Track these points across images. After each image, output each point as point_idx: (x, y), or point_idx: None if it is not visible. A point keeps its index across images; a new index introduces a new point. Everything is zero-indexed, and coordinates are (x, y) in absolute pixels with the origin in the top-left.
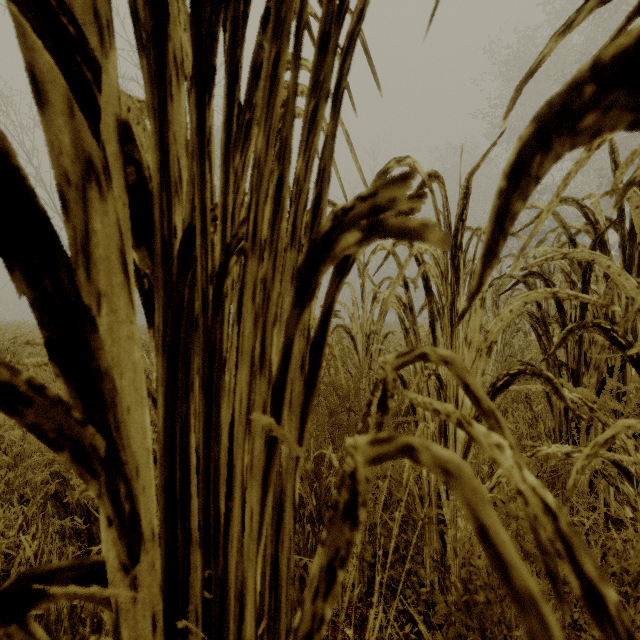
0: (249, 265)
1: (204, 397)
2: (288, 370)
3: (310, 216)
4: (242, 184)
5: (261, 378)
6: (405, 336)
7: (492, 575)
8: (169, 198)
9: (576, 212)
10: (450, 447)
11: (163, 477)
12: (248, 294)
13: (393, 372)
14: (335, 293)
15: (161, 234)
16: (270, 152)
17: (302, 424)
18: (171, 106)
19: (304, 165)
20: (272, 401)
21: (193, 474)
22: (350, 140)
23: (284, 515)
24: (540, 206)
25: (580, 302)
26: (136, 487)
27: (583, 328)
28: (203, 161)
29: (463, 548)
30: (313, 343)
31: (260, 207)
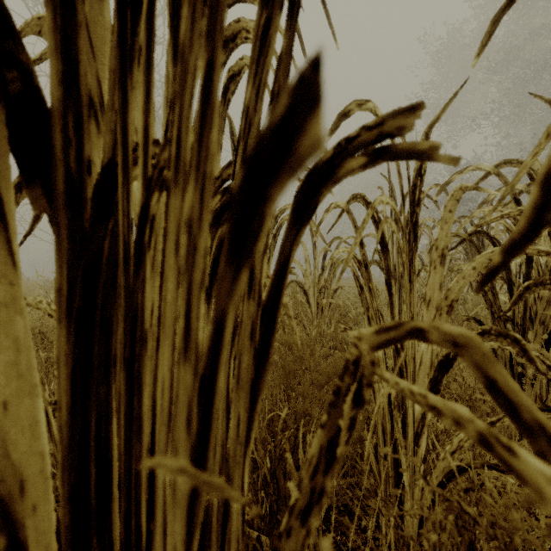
0: (171, 204)
1: (125, 378)
2: (218, 364)
3: None
4: None
5: (185, 366)
6: (360, 293)
7: (458, 550)
8: (77, 123)
9: (498, 182)
10: (409, 409)
11: (67, 485)
12: (170, 245)
13: (371, 352)
14: (291, 246)
15: (64, 168)
16: (196, 32)
17: (251, 404)
18: (81, 5)
19: (254, 92)
20: (199, 403)
21: (114, 473)
22: None
23: (230, 511)
24: (485, 168)
25: (525, 259)
26: (19, 510)
27: (541, 285)
28: (124, 79)
29: (427, 522)
30: (264, 307)
31: (184, 118)
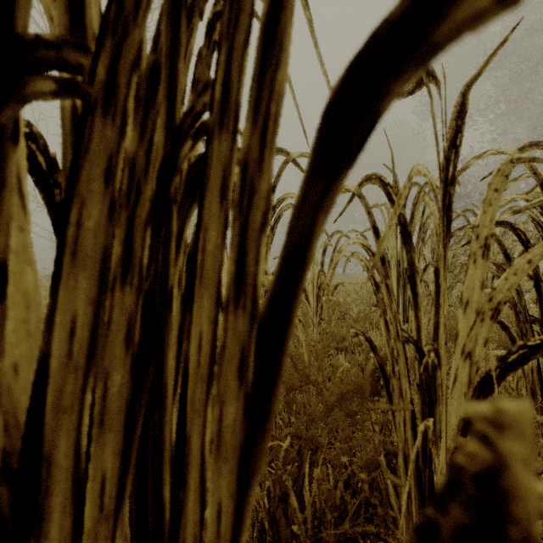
0: None
1: None
2: None
3: (255, 55)
4: (132, 25)
5: None
6: (375, 292)
7: None
8: None
9: None
10: (443, 438)
11: None
12: None
13: None
14: (315, 211)
15: None
16: None
17: (239, 492)
18: None
19: None
20: None
21: None
22: (314, 34)
23: None
24: (507, 151)
25: None
26: None
27: None
28: None
29: None
30: (262, 326)
31: None
